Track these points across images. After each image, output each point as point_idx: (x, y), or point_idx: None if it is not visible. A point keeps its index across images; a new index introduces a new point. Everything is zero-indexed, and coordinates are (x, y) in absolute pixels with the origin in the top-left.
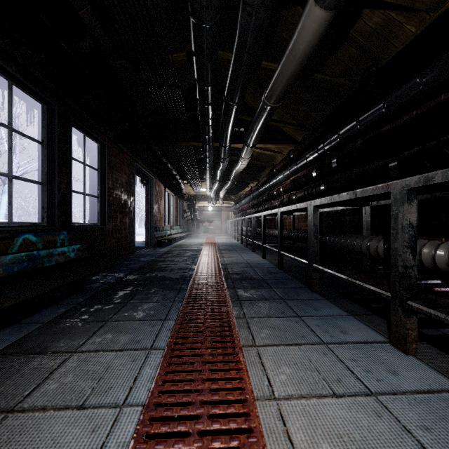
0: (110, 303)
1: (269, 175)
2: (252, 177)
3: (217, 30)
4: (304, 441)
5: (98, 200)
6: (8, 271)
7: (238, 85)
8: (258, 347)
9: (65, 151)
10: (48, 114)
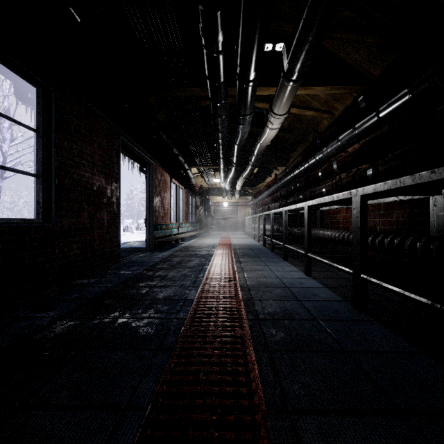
0: None
1: (307, 152)
2: (277, 161)
3: None
4: None
5: (37, 180)
6: None
7: None
8: None
9: None
10: None
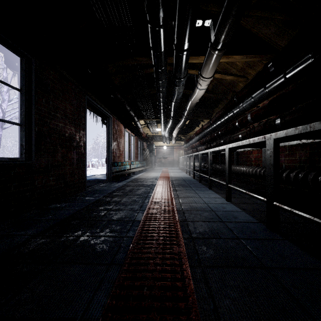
0: None
1: (227, 107)
2: (204, 115)
3: None
4: None
5: (21, 128)
6: None
7: None
8: None
9: None
10: None
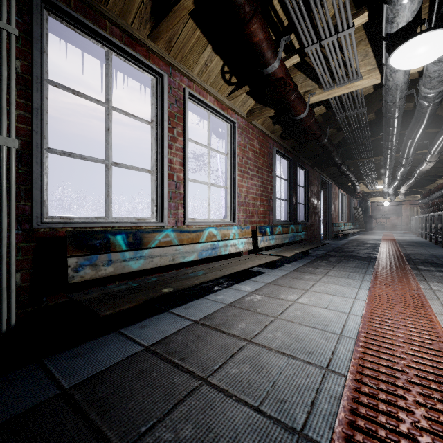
0: (330, 261)
1: None
2: None
3: (400, 116)
4: (441, 295)
5: (304, 206)
6: (289, 240)
7: (418, 132)
8: (427, 281)
9: (294, 182)
10: (289, 165)
